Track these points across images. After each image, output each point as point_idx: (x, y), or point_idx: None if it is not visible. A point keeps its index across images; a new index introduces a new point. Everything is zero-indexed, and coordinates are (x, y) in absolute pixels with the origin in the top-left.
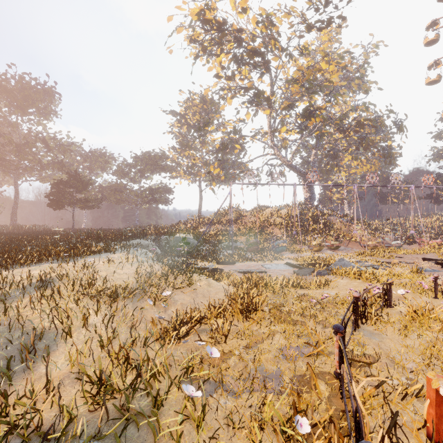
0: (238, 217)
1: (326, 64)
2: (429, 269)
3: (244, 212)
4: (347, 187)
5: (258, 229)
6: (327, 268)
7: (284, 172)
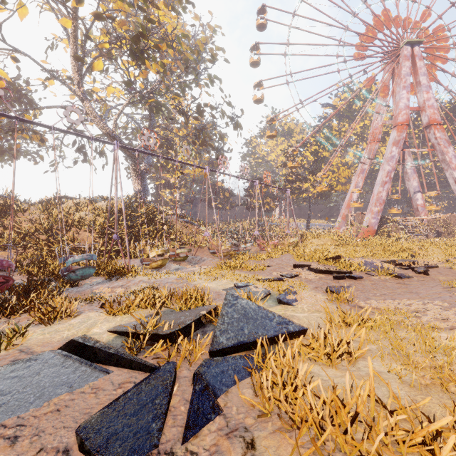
0: (4, 212)
1: (164, 6)
2: (338, 286)
3: (19, 203)
4: (180, 189)
5: (46, 233)
6: (211, 342)
7: (103, 150)
